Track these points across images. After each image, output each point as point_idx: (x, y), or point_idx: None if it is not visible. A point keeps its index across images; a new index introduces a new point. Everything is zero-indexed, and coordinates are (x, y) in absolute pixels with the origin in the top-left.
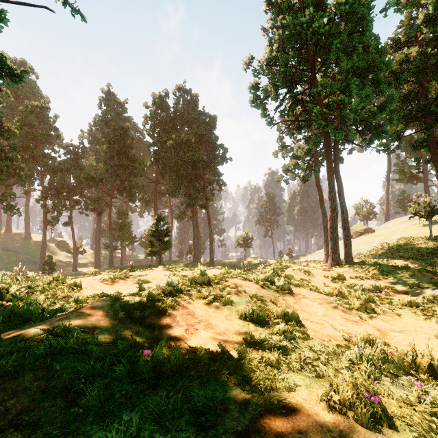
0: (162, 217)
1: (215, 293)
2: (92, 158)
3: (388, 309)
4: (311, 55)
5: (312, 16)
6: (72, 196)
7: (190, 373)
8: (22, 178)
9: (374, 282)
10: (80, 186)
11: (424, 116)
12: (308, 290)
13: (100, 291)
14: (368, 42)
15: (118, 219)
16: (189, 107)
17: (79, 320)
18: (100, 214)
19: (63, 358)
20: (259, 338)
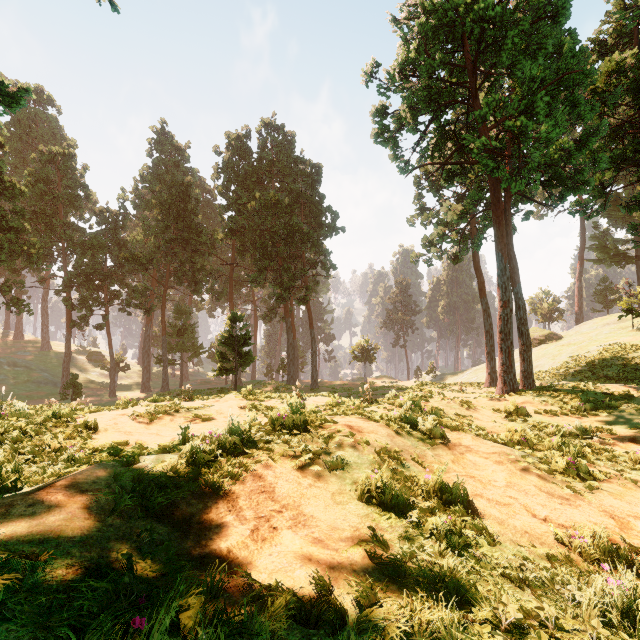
0: (239, 317)
1: (314, 446)
2: (138, 230)
3: (612, 471)
4: (470, 61)
5: None
6: (108, 285)
7: None
8: (32, 259)
9: (580, 422)
10: (120, 271)
11: None
12: (474, 437)
13: (127, 436)
14: (560, 39)
15: (177, 319)
16: (280, 151)
17: (30, 518)
18: (148, 312)
19: None
20: (398, 550)
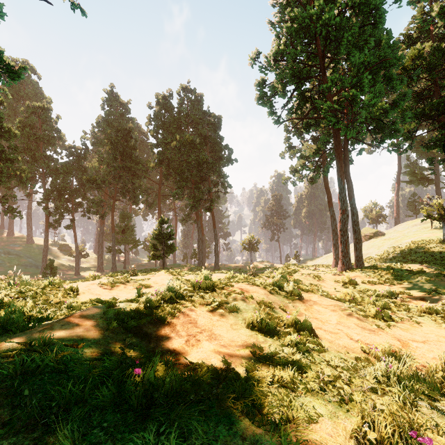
0: (166, 220)
1: (219, 299)
2: (94, 160)
3: (405, 317)
4: (320, 50)
5: (322, 7)
6: (74, 198)
7: (188, 398)
8: (23, 180)
9: (389, 288)
10: (82, 188)
11: (438, 115)
12: (319, 296)
13: (98, 297)
14: (380, 36)
15: (121, 222)
16: (193, 107)
17: (65, 331)
18: (102, 217)
19: (34, 379)
20: (268, 351)
